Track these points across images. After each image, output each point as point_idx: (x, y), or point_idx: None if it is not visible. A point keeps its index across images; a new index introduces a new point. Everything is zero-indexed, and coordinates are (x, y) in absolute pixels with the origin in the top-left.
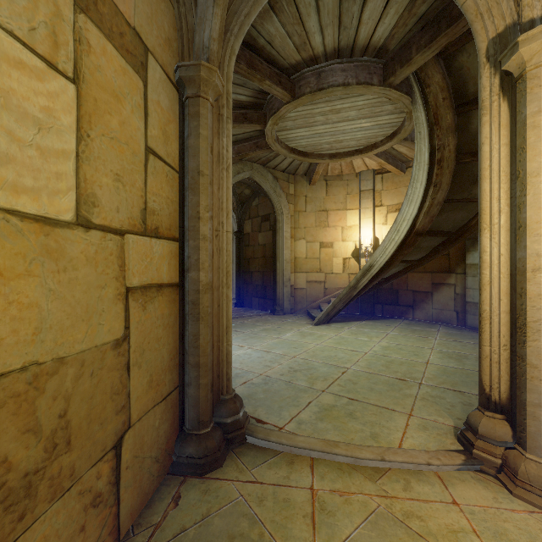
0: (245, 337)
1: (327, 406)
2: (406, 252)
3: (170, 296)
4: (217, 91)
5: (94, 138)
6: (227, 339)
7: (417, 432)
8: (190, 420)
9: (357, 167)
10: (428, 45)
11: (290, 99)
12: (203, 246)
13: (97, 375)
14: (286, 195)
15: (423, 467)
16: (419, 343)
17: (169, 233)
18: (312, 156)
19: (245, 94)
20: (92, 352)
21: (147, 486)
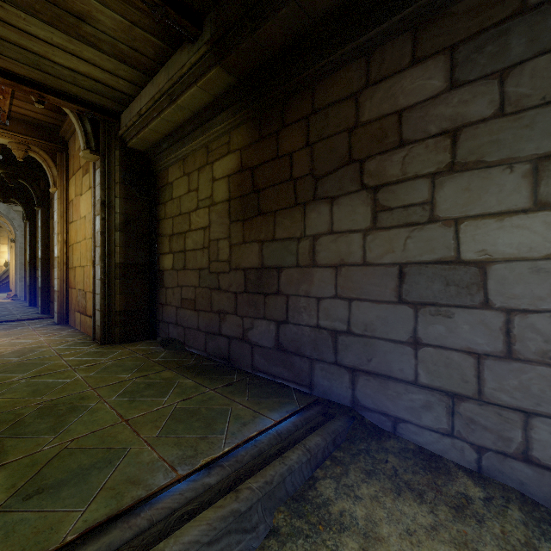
0: None
1: None
2: None
3: None
4: None
5: None
6: None
7: None
8: None
9: None
10: None
11: None
12: None
13: None
14: None
15: None
16: None
17: None
18: None
19: None
20: None
21: None
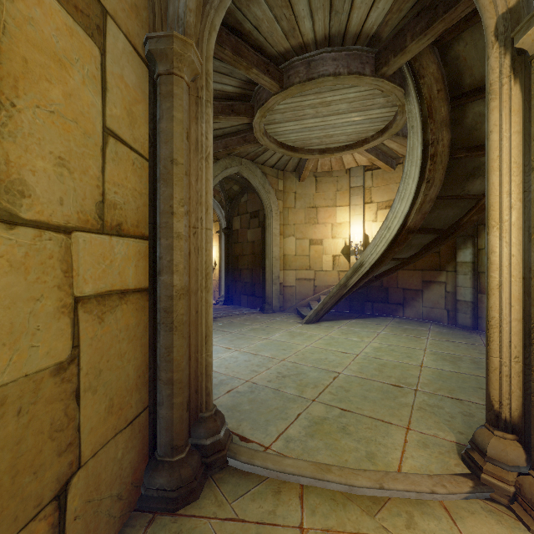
0: (232, 338)
1: (318, 418)
2: (397, 250)
3: (138, 304)
4: (193, 68)
5: (23, 109)
6: (206, 349)
7: (416, 450)
8: (161, 445)
9: (347, 163)
10: (423, 31)
11: (279, 89)
12: (177, 245)
13: (28, 412)
14: (275, 191)
15: (426, 495)
16: (411, 343)
17: (137, 230)
18: (302, 151)
19: (231, 84)
20: (20, 384)
21: (106, 532)
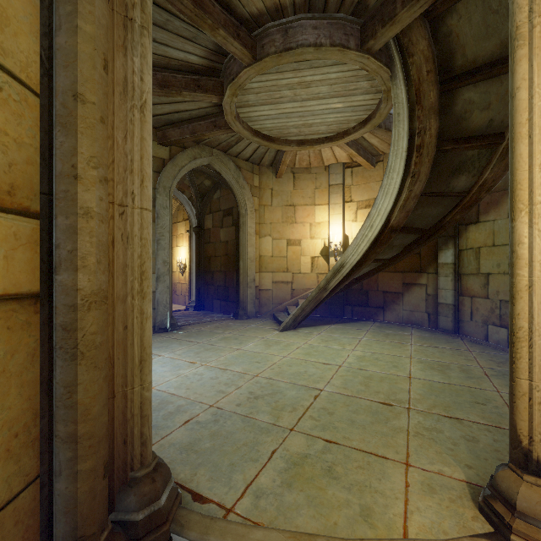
0: (199, 349)
1: (297, 456)
2: (379, 250)
3: (13, 319)
4: None
5: None
6: (141, 379)
7: (422, 498)
8: (58, 537)
9: (326, 159)
10: None
11: (252, 61)
12: (84, 226)
13: None
14: (250, 187)
15: None
16: (395, 350)
17: (9, 200)
18: (279, 141)
19: (196, 53)
20: None
21: None
